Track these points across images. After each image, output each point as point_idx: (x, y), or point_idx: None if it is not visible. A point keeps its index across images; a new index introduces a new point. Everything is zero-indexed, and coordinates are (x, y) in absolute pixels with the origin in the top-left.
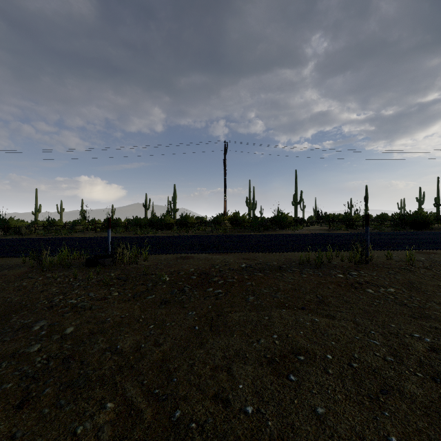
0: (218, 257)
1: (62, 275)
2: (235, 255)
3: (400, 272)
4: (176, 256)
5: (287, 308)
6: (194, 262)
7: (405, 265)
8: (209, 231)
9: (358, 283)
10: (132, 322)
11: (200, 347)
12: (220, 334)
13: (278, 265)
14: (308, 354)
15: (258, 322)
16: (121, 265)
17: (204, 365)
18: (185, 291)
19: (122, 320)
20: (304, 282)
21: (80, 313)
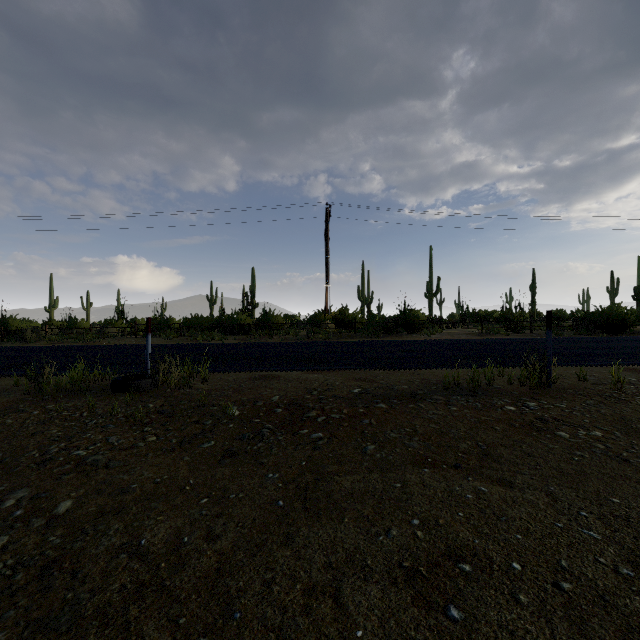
0: (316, 377)
1: (71, 406)
2: (342, 373)
3: (604, 402)
4: (252, 375)
5: (431, 466)
6: (280, 386)
7: (610, 391)
8: (304, 335)
9: (541, 421)
10: (173, 492)
11: (285, 544)
12: (320, 517)
13: (410, 390)
14: (477, 560)
15: (384, 492)
16: (166, 390)
17: (292, 583)
18: (263, 435)
19: (157, 488)
20: (454, 420)
21: (87, 475)
